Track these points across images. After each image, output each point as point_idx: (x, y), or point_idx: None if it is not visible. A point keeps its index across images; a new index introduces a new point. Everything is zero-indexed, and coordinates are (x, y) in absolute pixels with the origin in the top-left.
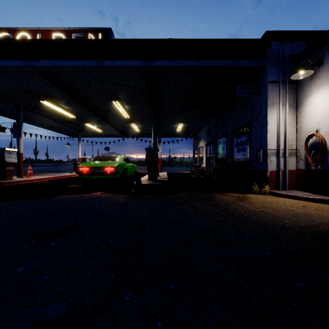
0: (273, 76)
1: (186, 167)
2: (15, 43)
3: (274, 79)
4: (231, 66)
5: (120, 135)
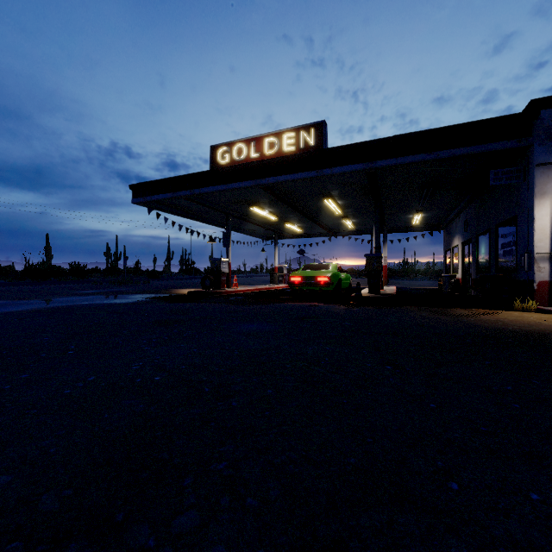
0: (543, 156)
1: (435, 280)
2: (246, 167)
3: (545, 160)
4: (476, 152)
5: (325, 234)
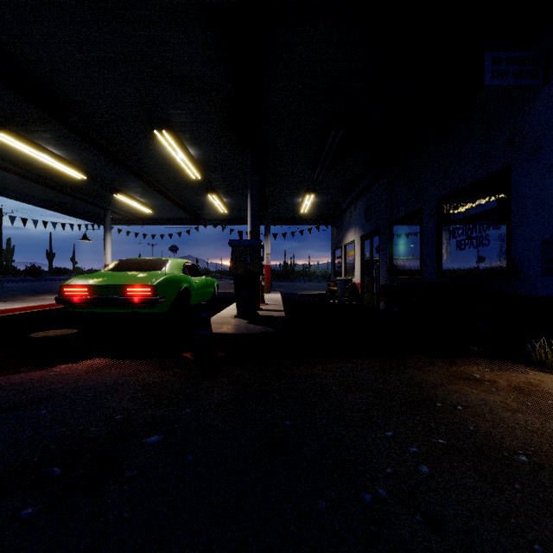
0: None
1: (315, 282)
2: None
3: None
4: None
5: (191, 221)
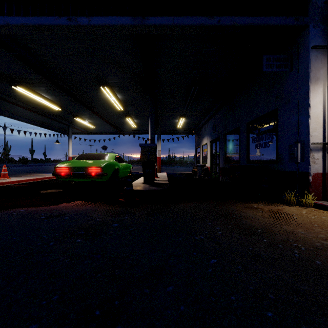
0: (317, 39)
1: (186, 166)
2: None
3: (319, 44)
4: (258, 24)
5: (116, 132)
